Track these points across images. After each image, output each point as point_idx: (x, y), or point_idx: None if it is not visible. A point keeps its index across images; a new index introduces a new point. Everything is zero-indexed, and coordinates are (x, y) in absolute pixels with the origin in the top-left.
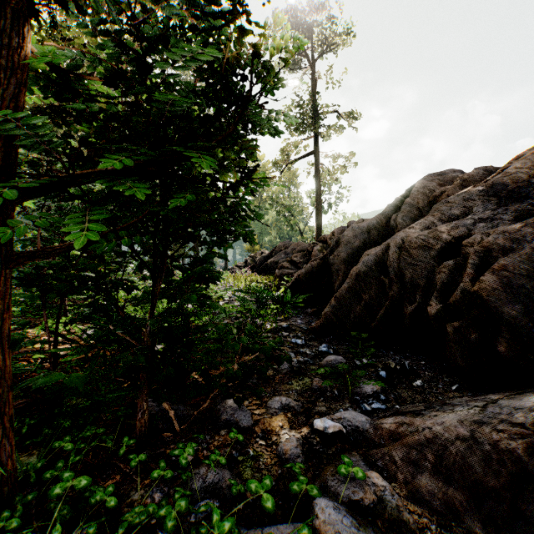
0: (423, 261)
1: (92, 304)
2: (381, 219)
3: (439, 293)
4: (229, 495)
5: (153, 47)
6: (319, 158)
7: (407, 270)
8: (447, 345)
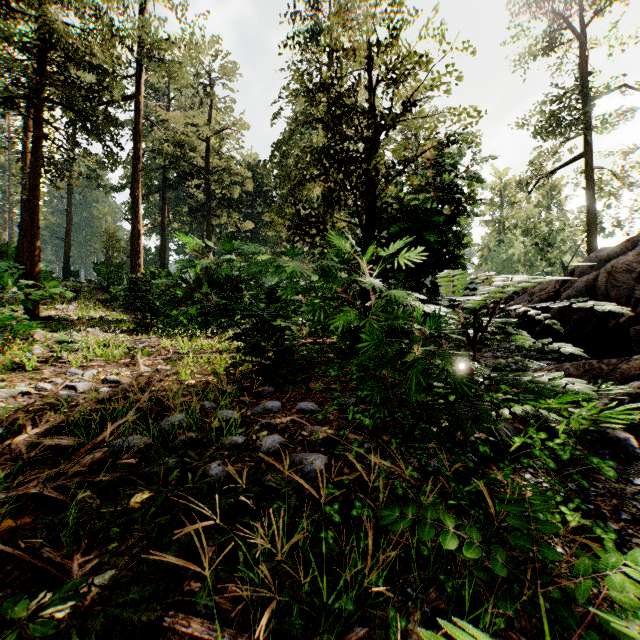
0: (624, 283)
1: (381, 310)
2: (625, 245)
3: (631, 307)
4: (448, 375)
5: (420, 208)
6: (591, 161)
7: (611, 292)
8: (630, 344)
